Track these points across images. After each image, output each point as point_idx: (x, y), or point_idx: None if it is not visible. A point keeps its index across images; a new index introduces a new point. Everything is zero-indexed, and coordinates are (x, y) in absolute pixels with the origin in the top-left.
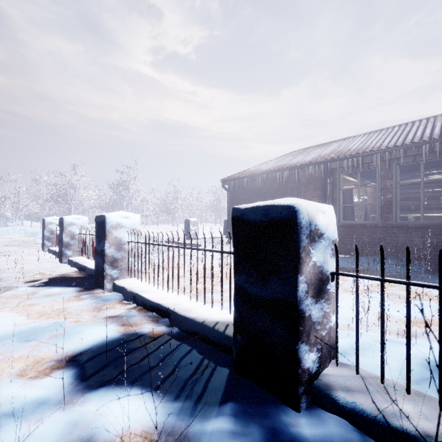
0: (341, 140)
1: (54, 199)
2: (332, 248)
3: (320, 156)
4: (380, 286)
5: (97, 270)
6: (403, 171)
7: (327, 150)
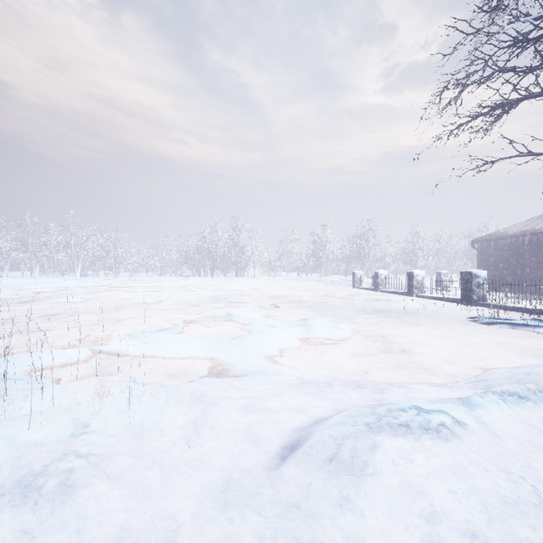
0: None
1: (311, 255)
2: (483, 279)
3: None
4: None
5: (408, 290)
6: None
7: None
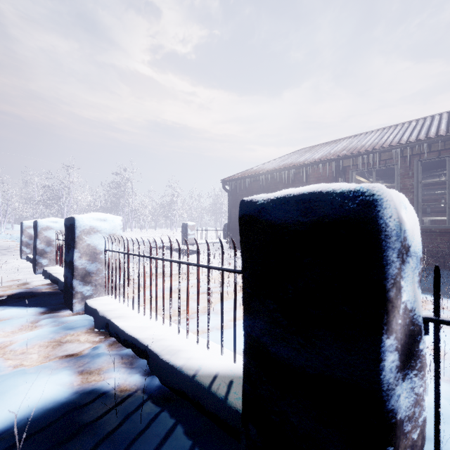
0: (352, 137)
1: (45, 202)
2: (419, 272)
3: (330, 153)
4: None
5: (65, 286)
6: (423, 169)
7: (337, 147)
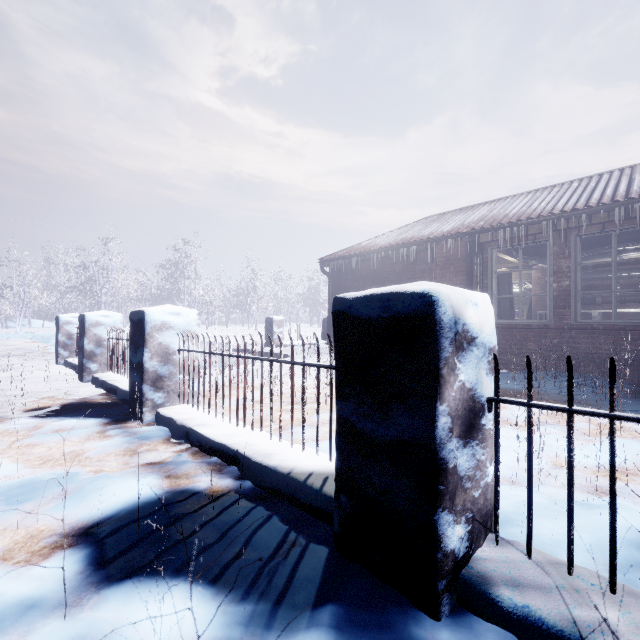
0: (494, 201)
1: (75, 289)
2: (489, 361)
3: (463, 224)
4: (554, 417)
5: (132, 392)
6: (586, 247)
7: (474, 216)
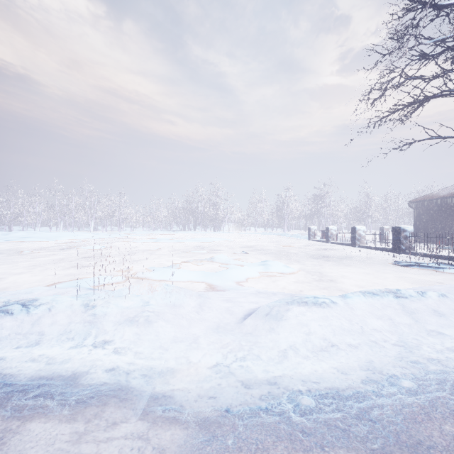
0: None
1: (275, 213)
2: (410, 233)
3: None
4: None
5: (352, 242)
6: None
7: None
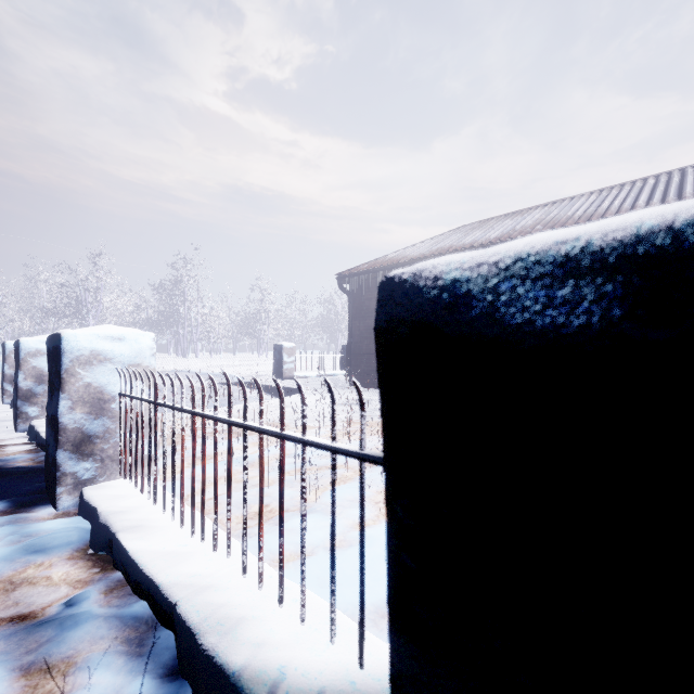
0: (548, 204)
1: (58, 311)
2: None
3: (514, 230)
4: None
5: (46, 461)
6: None
7: (526, 221)
